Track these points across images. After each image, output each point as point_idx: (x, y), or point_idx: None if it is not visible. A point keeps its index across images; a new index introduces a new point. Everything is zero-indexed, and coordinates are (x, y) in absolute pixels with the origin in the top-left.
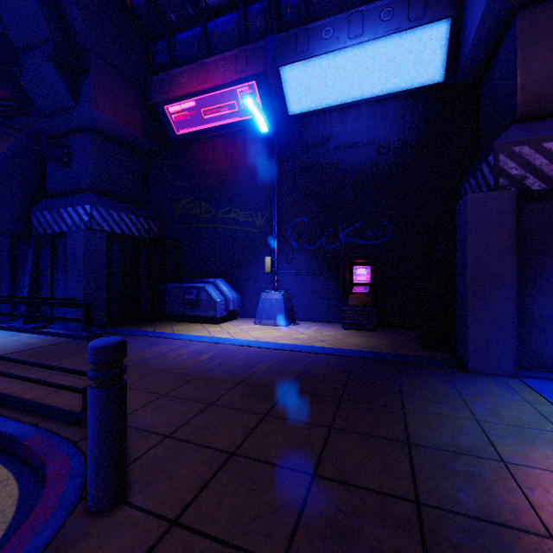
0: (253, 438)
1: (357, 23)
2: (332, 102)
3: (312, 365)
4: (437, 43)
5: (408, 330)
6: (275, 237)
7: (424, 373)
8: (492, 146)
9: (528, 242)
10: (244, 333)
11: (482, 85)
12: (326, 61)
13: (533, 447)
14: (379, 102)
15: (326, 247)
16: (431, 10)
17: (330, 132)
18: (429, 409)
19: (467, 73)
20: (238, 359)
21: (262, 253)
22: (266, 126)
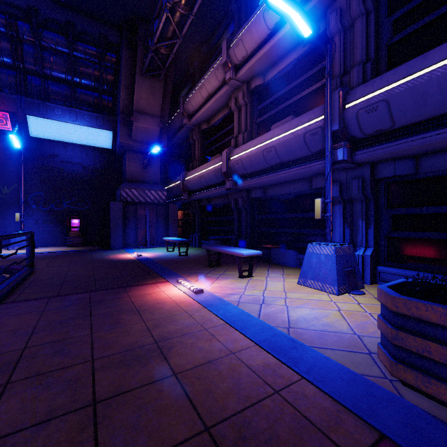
0: (54, 260)
1: (74, 115)
2: (59, 139)
3: (60, 253)
4: (108, 136)
5: (97, 245)
6: (22, 202)
7: (99, 251)
8: (120, 187)
9: (126, 215)
10: (10, 252)
11: (122, 160)
12: (57, 123)
13: (115, 254)
14: (84, 147)
15: (55, 209)
16: (106, 126)
17: (58, 153)
18: (98, 254)
19: (118, 153)
20: (24, 256)
21: (8, 210)
22: (20, 146)
